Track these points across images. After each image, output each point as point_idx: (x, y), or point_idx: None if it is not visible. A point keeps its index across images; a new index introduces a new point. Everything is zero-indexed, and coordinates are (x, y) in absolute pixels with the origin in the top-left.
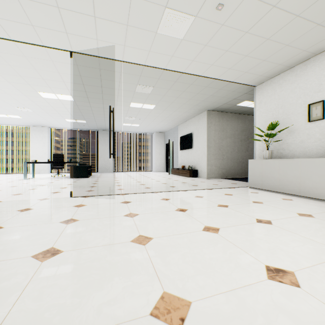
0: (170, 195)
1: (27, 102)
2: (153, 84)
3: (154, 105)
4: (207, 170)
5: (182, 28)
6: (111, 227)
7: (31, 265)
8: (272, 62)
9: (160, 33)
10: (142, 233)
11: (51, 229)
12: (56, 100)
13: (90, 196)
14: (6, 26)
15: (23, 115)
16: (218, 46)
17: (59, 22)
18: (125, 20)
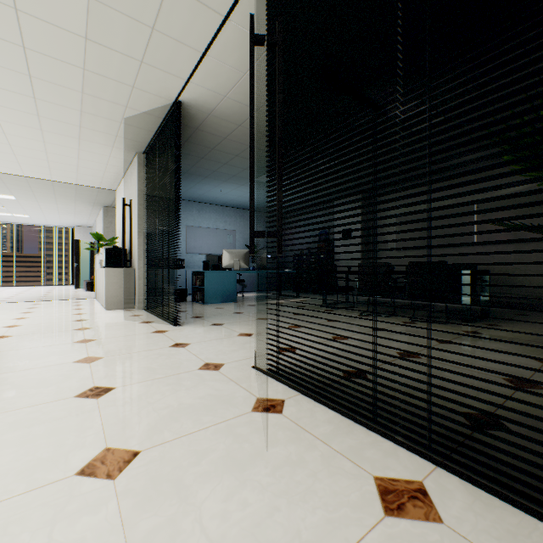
0: None
1: None
2: None
3: (12, 196)
4: None
5: None
6: None
7: None
8: (92, 175)
9: None
10: None
11: None
12: None
13: None
14: None
15: None
16: (2, 159)
17: None
18: None
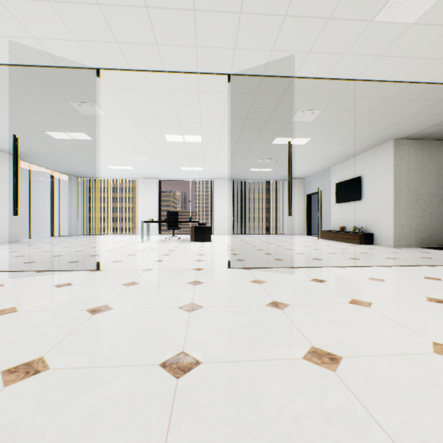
0: (375, 273)
1: (147, 149)
2: (324, 105)
3: (309, 138)
4: (394, 234)
5: (424, 3)
6: (358, 321)
7: (325, 375)
8: None
9: (377, 21)
10: (435, 340)
11: (268, 315)
12: (180, 144)
13: (252, 268)
14: (165, 54)
15: (136, 165)
16: None
17: (231, 35)
18: (328, 11)
